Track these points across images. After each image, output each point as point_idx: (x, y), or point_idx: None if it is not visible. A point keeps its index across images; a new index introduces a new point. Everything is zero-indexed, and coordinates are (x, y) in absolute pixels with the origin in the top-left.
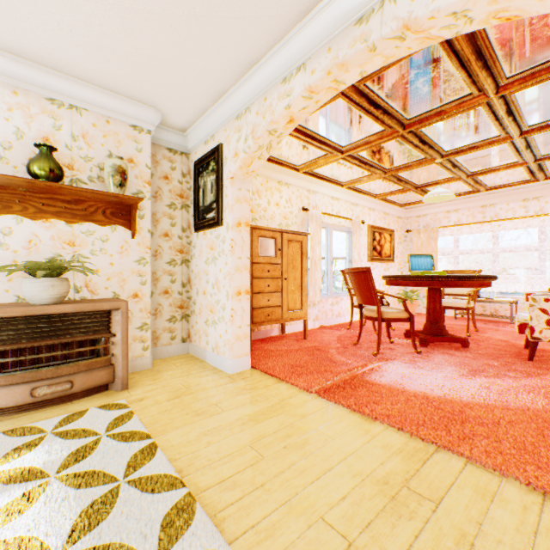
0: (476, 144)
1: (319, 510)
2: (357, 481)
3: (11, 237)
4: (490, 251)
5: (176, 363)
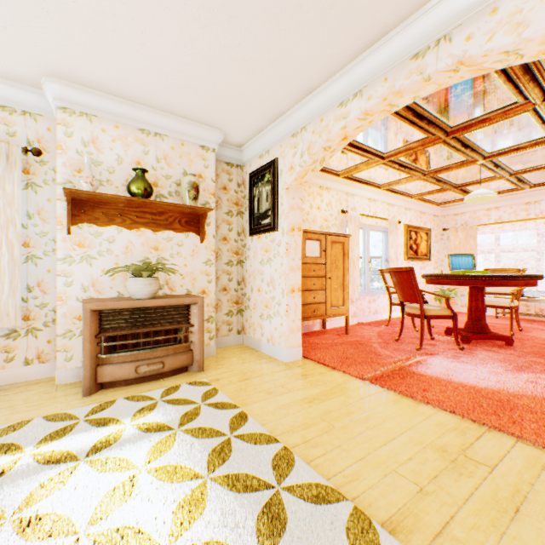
0: (521, 145)
1: (391, 465)
2: (419, 448)
3: (114, 244)
4: (534, 249)
5: (235, 351)
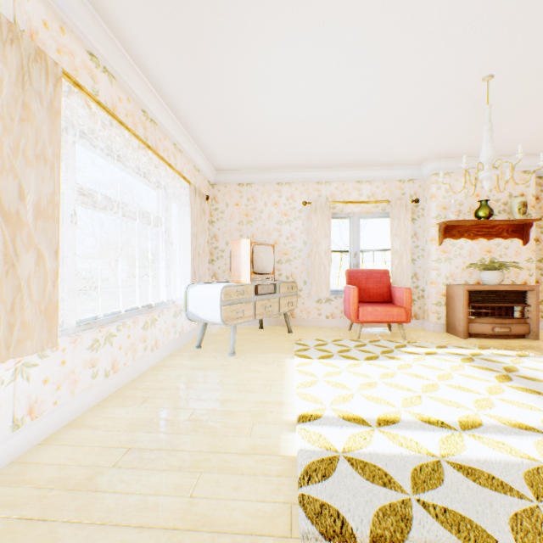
0: None
1: None
2: None
3: (461, 250)
4: None
5: None
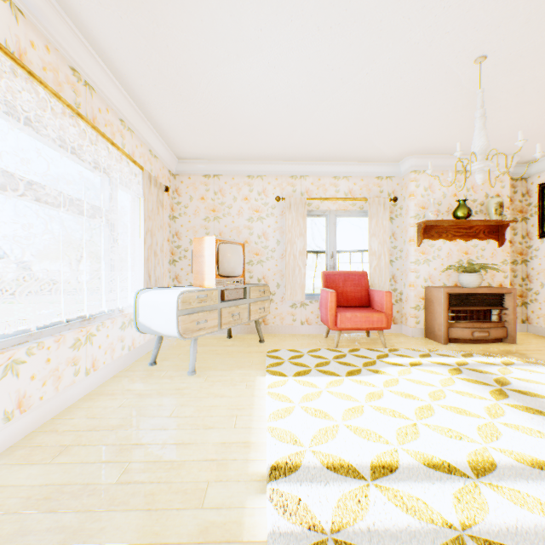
0: None
1: None
2: None
3: (440, 251)
4: None
5: (526, 336)
